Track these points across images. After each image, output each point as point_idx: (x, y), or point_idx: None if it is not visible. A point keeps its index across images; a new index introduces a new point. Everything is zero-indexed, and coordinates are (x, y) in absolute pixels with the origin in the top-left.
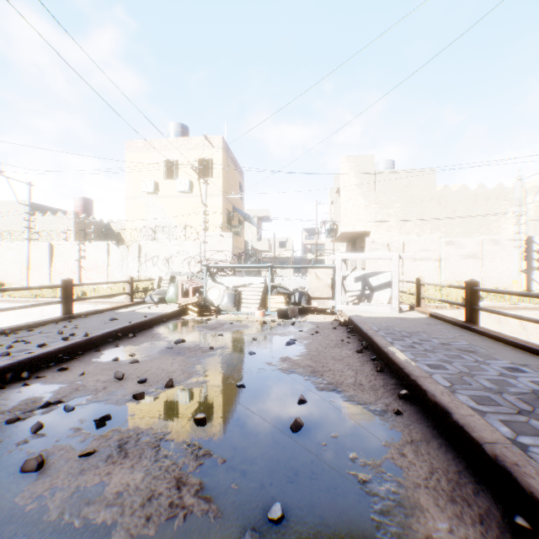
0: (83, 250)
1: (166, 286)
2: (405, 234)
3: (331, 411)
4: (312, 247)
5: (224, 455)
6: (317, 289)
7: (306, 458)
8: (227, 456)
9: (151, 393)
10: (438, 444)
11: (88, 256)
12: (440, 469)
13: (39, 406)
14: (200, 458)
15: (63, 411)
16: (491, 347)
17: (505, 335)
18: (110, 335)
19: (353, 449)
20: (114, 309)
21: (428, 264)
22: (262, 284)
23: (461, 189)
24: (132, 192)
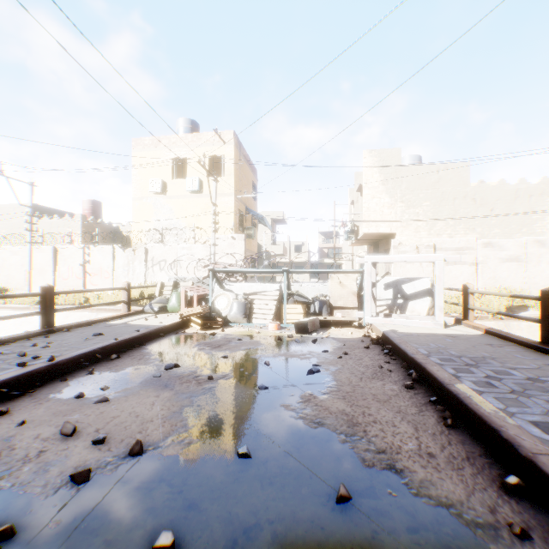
0: (88, 254)
1: (168, 293)
2: (435, 235)
3: (397, 523)
4: (328, 251)
5: None
6: (340, 297)
7: None
8: None
9: (103, 467)
10: None
11: (93, 260)
12: None
13: None
14: None
15: None
16: None
17: None
18: (86, 357)
19: None
20: (105, 320)
21: (462, 268)
22: (276, 291)
23: (499, 185)
24: (139, 192)
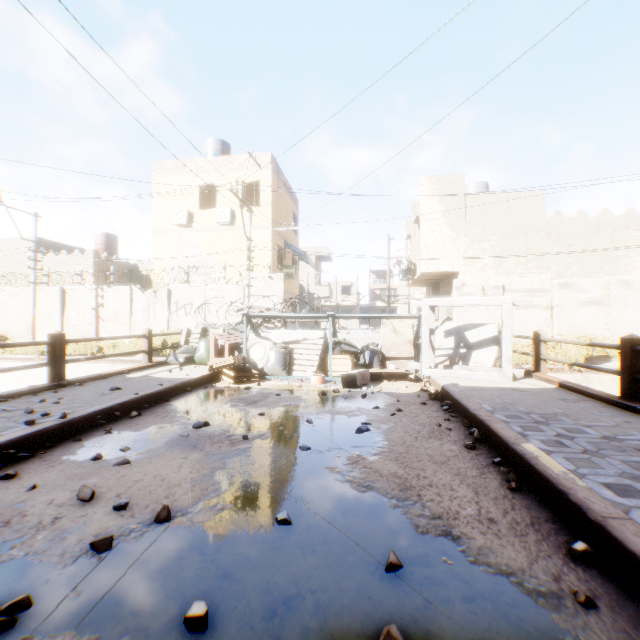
0: (101, 296)
1: (196, 342)
2: (504, 275)
3: (451, 592)
4: (381, 292)
5: None
6: (393, 346)
7: None
8: None
9: (127, 535)
10: None
11: (107, 303)
12: None
13: None
14: None
15: None
16: None
17: None
18: (103, 415)
19: None
20: (123, 373)
21: (535, 312)
22: (321, 339)
23: (577, 217)
24: (161, 225)
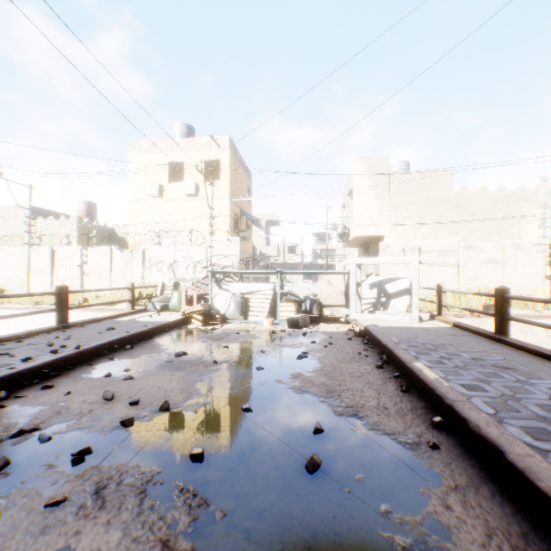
0: (86, 255)
1: (169, 293)
2: (421, 238)
3: (353, 443)
4: (322, 252)
5: (224, 505)
6: (329, 296)
7: (326, 511)
8: (228, 506)
9: (142, 418)
10: (489, 491)
11: (91, 261)
12: (498, 530)
13: (11, 434)
14: (193, 510)
15: (38, 441)
16: (530, 363)
17: (544, 349)
18: (105, 347)
19: (384, 498)
20: (113, 317)
21: (445, 269)
22: (271, 291)
23: (480, 191)
24: (136, 195)
